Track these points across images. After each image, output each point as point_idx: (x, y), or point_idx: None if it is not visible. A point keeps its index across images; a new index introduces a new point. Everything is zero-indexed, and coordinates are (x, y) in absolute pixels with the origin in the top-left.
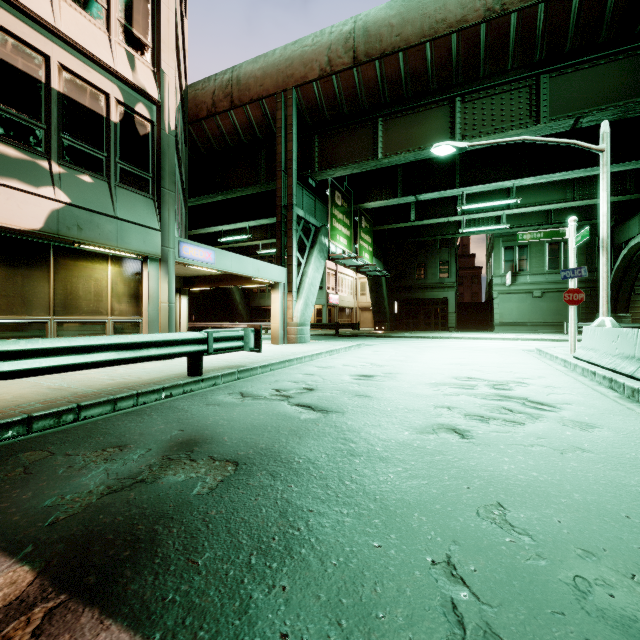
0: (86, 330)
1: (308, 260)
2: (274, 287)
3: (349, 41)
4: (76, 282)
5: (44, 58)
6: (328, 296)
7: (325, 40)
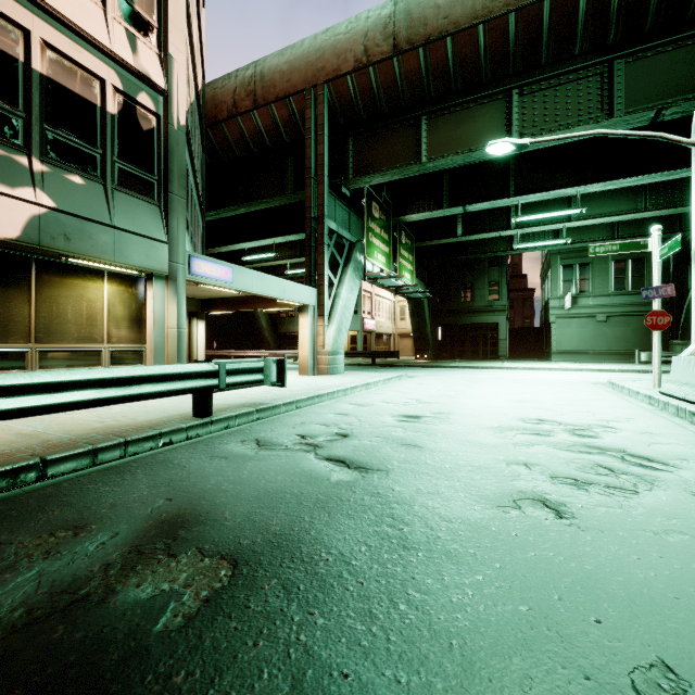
0: (76, 360)
1: (341, 280)
2: (302, 310)
3: (388, 26)
4: (64, 303)
5: (23, 32)
6: (363, 321)
7: (361, 26)
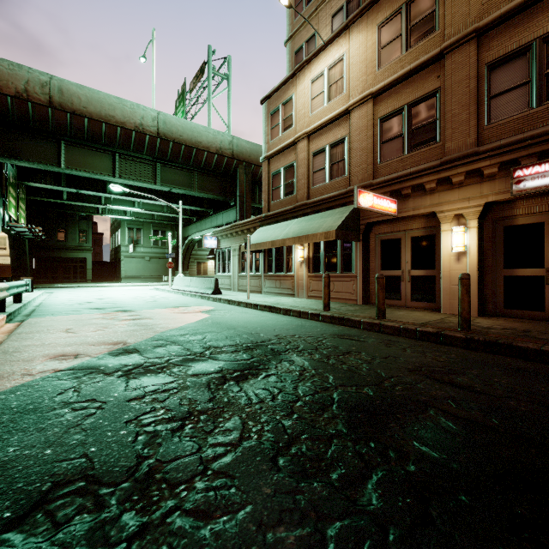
0: None
1: None
2: None
3: (46, 88)
4: None
5: None
6: None
7: (22, 73)
